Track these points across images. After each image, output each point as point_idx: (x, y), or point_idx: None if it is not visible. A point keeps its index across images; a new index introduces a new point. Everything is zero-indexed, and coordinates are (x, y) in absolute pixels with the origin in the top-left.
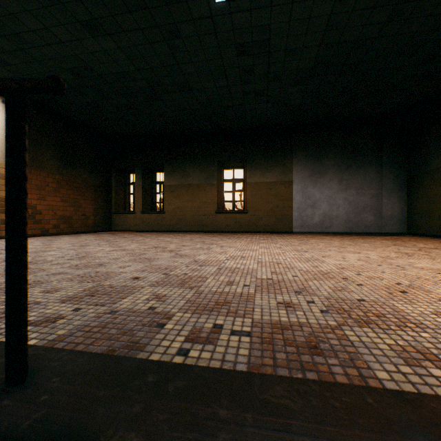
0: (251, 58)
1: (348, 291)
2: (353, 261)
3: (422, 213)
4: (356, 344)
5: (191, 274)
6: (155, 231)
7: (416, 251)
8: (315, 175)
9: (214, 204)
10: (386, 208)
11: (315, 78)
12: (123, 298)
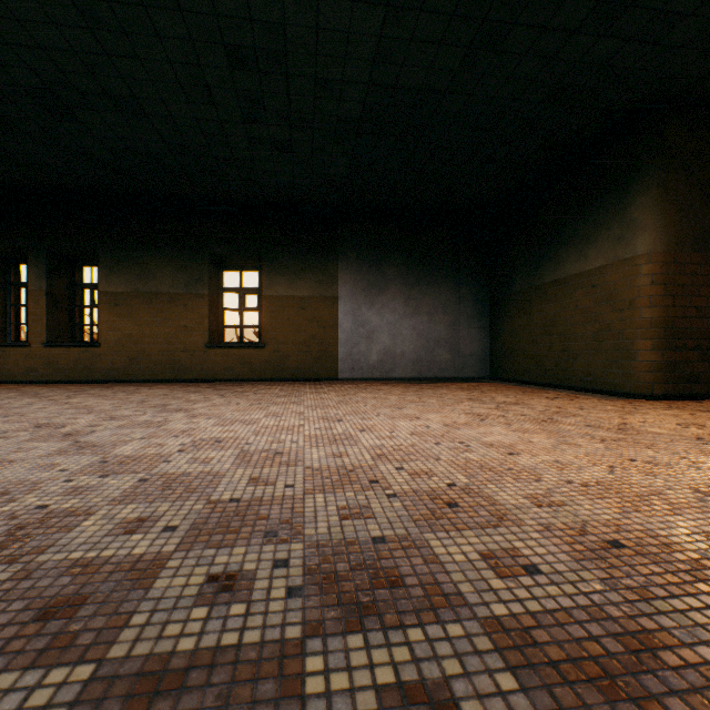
0: (256, 77)
1: (367, 515)
2: (403, 437)
3: (506, 351)
4: (312, 709)
5: (59, 506)
6: (78, 381)
7: (492, 411)
8: (373, 290)
9: (204, 332)
10: (466, 342)
11: (366, 137)
12: None
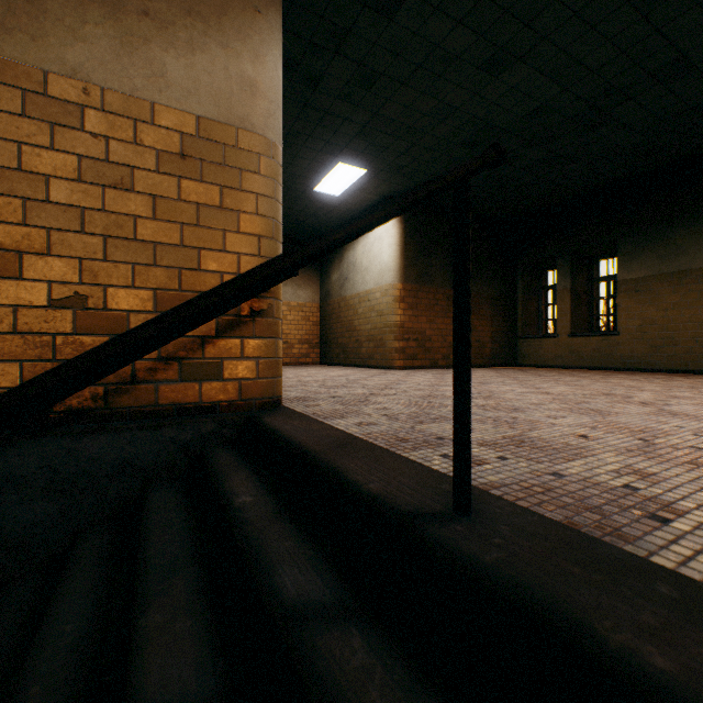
0: None
1: None
2: None
3: None
4: None
5: None
6: (596, 368)
7: None
8: None
9: None
10: None
11: None
12: (567, 459)
